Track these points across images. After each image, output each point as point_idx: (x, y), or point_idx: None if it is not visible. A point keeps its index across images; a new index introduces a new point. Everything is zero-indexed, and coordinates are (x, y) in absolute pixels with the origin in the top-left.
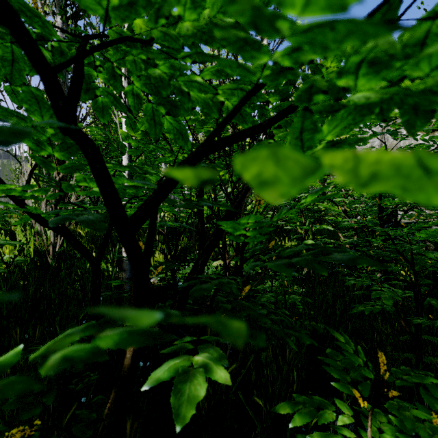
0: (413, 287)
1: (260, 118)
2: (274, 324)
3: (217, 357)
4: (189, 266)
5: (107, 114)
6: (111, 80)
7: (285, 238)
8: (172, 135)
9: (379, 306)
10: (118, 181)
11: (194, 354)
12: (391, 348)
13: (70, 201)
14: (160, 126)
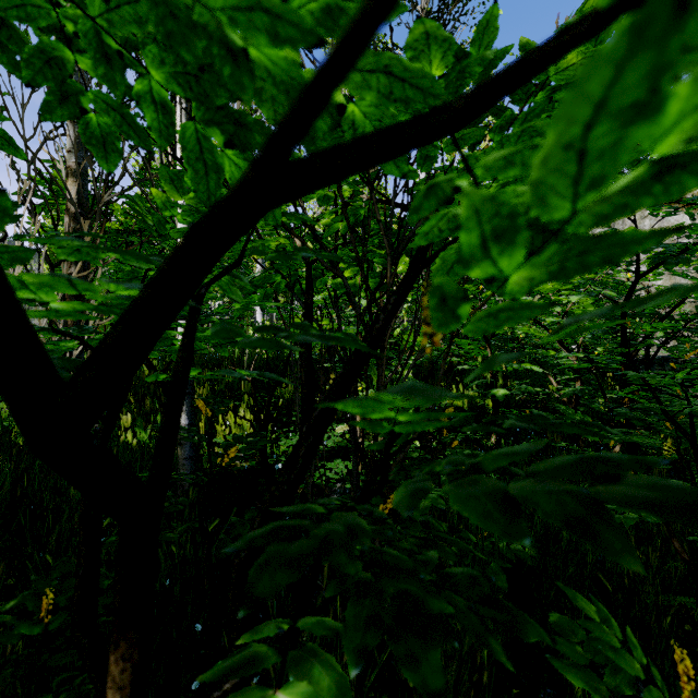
0: (693, 477)
1: (421, 166)
2: (454, 590)
3: (329, 692)
4: (296, 432)
5: (114, 152)
6: (99, 66)
7: (457, 383)
8: None
9: (633, 515)
10: (95, 287)
11: (287, 644)
12: (654, 590)
13: (52, 327)
14: (216, 173)
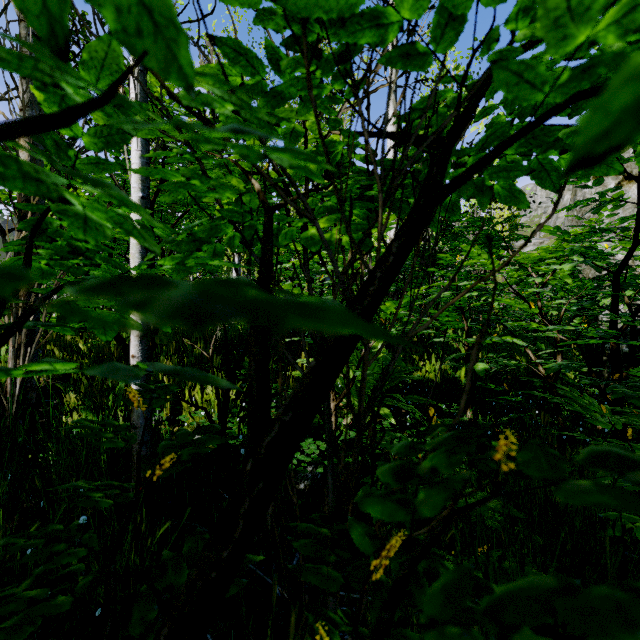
0: None
1: (437, 41)
2: None
3: None
4: None
5: None
6: None
7: (428, 355)
8: (114, 14)
9: None
10: None
11: None
12: None
13: None
14: None
